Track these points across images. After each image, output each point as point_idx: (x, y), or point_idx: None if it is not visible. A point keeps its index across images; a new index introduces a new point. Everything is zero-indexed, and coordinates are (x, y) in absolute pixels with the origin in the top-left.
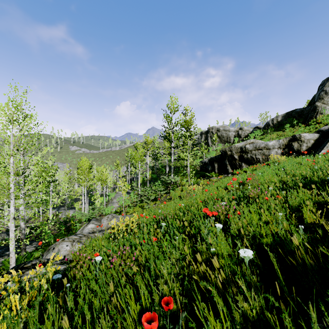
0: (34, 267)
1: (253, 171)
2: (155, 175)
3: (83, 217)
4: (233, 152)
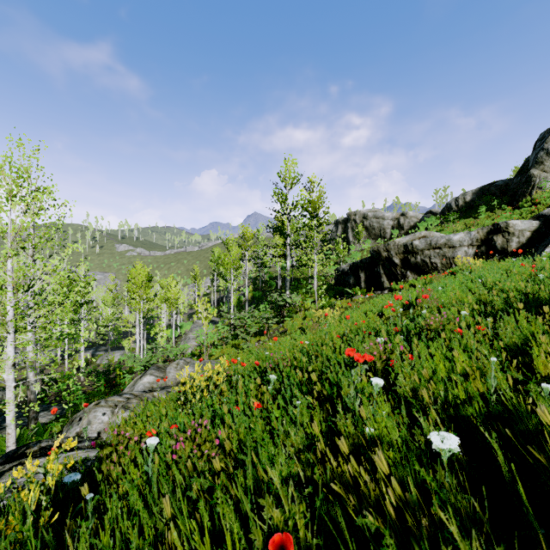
0: (44, 453)
1: (426, 285)
2: (259, 292)
3: (136, 363)
4: (391, 254)
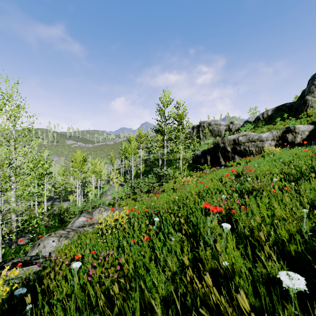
0: (14, 266)
1: (247, 163)
2: (148, 167)
3: (75, 209)
4: (225, 145)
